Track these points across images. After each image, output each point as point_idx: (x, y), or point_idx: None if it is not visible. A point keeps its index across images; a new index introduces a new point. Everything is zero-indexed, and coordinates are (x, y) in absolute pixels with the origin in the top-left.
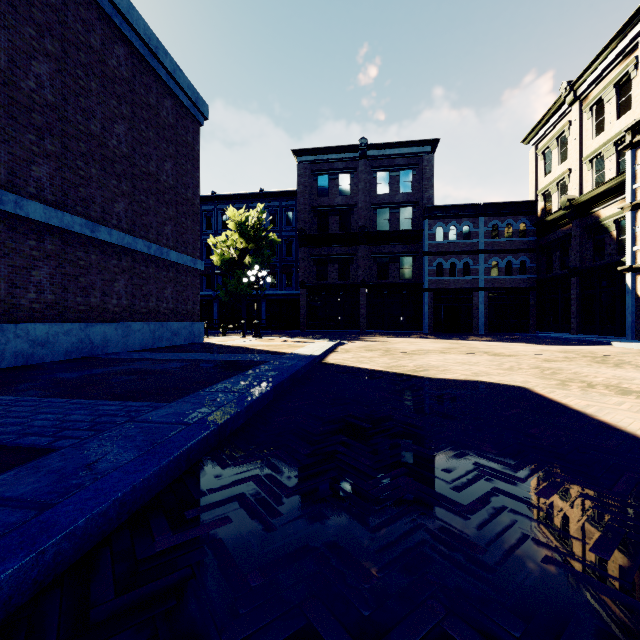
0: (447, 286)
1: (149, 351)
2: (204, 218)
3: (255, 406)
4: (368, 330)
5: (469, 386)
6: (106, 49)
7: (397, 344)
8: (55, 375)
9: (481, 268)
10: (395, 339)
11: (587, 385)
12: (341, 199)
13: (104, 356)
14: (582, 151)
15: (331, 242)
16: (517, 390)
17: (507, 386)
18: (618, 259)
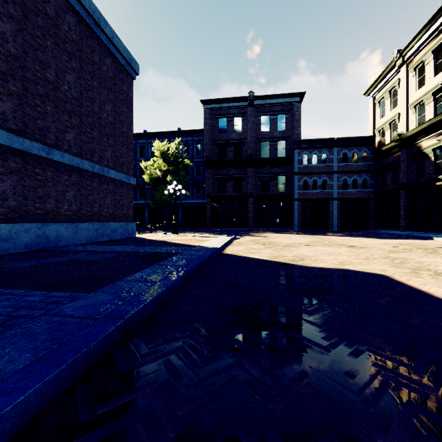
0: (311, 197)
1: (92, 244)
2: (138, 149)
3: (164, 295)
4: (254, 228)
5: (340, 274)
6: (59, 17)
7: (276, 238)
8: (8, 265)
9: (335, 184)
10: (274, 235)
11: (434, 273)
12: (235, 135)
13: (56, 248)
14: (408, 100)
15: (228, 165)
16: (380, 278)
17: (371, 274)
18: (436, 177)
